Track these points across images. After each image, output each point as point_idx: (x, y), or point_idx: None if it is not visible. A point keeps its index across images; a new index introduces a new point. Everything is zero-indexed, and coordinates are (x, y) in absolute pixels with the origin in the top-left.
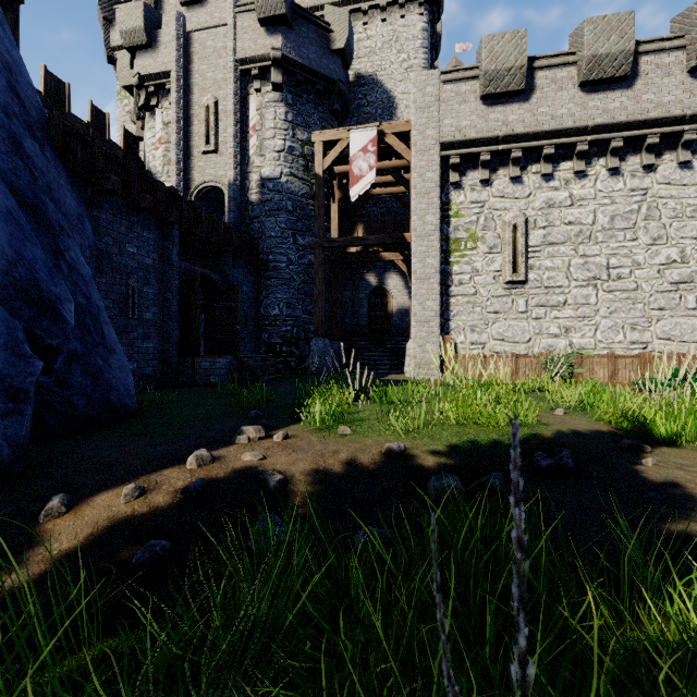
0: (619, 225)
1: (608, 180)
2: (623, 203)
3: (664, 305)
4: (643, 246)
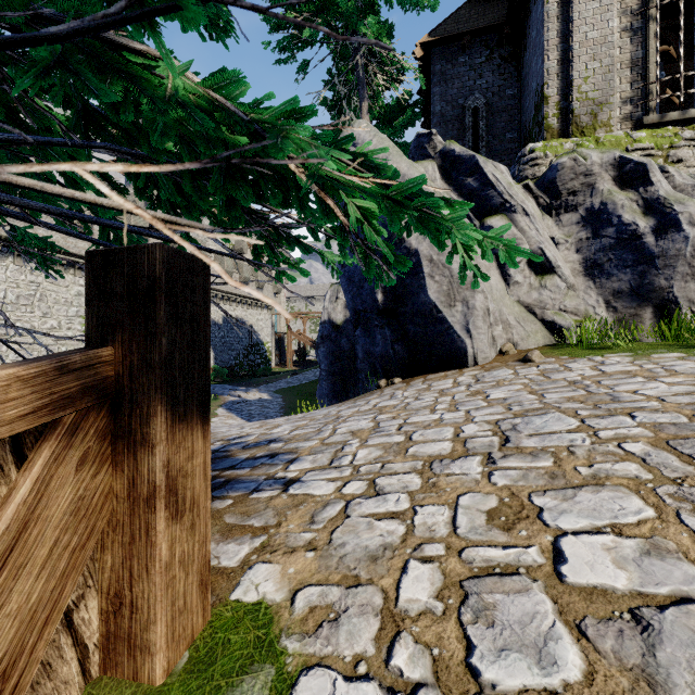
0: (23, 302)
1: (16, 272)
2: (26, 288)
3: (50, 353)
4: (38, 317)
